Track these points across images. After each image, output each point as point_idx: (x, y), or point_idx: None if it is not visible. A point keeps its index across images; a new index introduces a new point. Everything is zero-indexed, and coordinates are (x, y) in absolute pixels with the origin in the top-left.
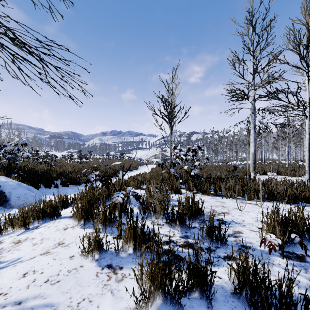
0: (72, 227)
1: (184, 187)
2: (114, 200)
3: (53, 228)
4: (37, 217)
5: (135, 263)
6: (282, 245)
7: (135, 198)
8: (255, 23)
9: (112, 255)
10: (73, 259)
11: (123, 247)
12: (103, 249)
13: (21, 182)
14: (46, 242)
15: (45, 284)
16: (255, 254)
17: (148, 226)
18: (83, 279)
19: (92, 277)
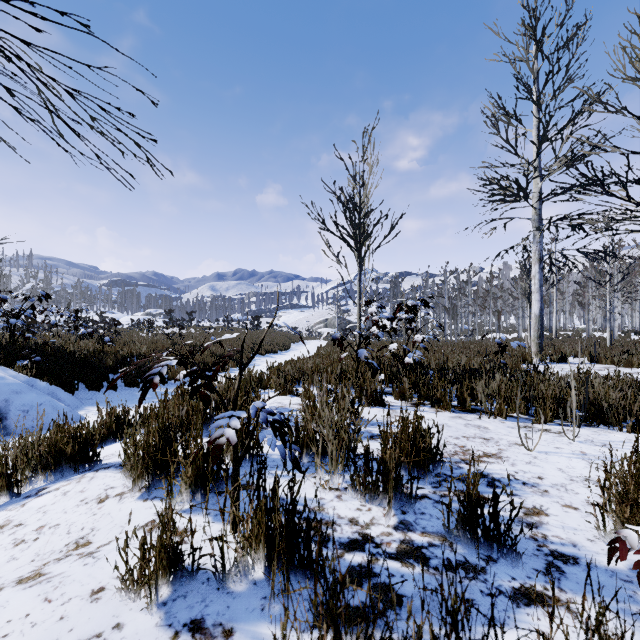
0: (119, 497)
1: (389, 390)
2: (214, 437)
3: (74, 498)
4: (41, 465)
5: None
6: None
7: (273, 429)
8: (542, 34)
9: (208, 588)
10: (99, 602)
11: (239, 565)
12: (183, 571)
13: (37, 377)
14: (47, 537)
15: None
16: (596, 581)
17: (309, 493)
18: None
19: None
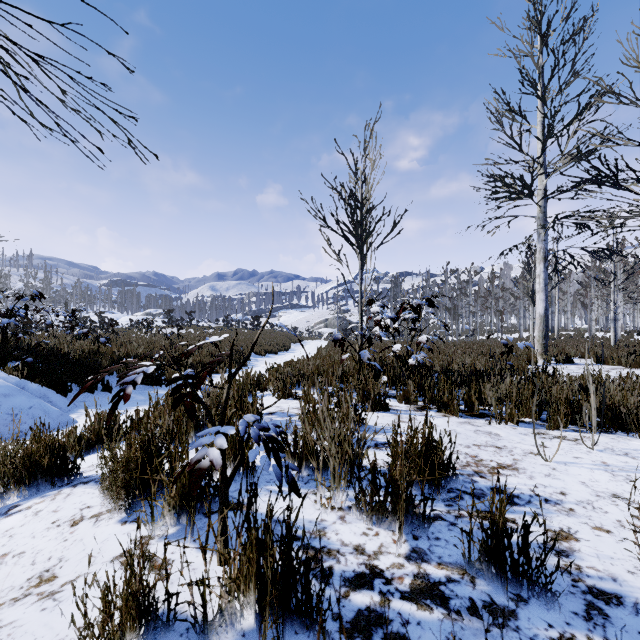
0: (94, 519)
1: (393, 392)
2: (195, 458)
3: (45, 519)
4: (14, 480)
5: None
6: None
7: (266, 448)
8: (548, 28)
9: None
10: None
11: (224, 613)
12: (157, 621)
13: (28, 379)
14: (9, 569)
15: None
16: None
17: (308, 514)
18: None
19: None
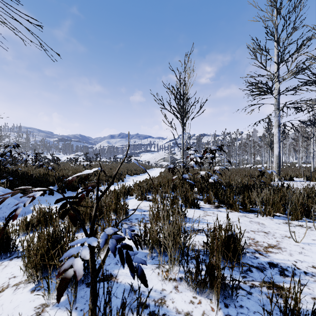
0: (15, 287)
1: (200, 197)
2: (63, 268)
3: None
4: None
5: None
6: None
7: (120, 256)
8: (280, 5)
9: None
10: None
11: None
12: None
13: (10, 188)
14: None
15: None
16: None
17: (154, 284)
18: None
19: None
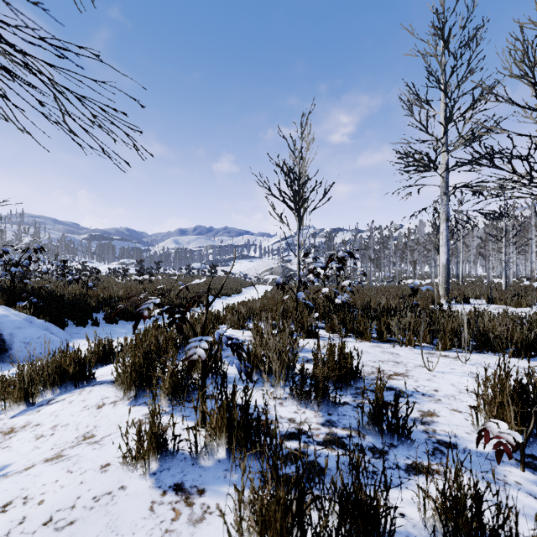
0: (113, 404)
1: (322, 325)
2: (189, 354)
3: (78, 405)
4: (49, 382)
5: (227, 497)
6: (521, 445)
7: (232, 349)
8: (448, 35)
9: (185, 464)
10: (107, 472)
11: (207, 447)
12: (167, 451)
13: (34, 316)
14: (61, 433)
15: (43, 529)
16: (468, 460)
17: (258, 401)
18: (122, 518)
19: (142, 513)
